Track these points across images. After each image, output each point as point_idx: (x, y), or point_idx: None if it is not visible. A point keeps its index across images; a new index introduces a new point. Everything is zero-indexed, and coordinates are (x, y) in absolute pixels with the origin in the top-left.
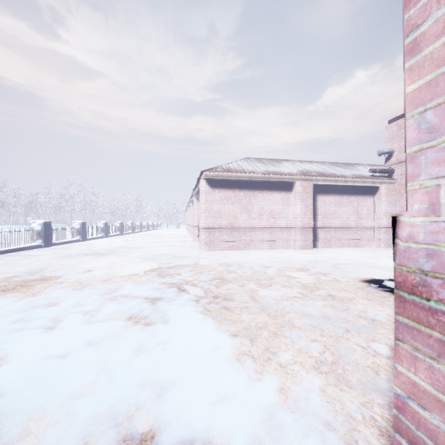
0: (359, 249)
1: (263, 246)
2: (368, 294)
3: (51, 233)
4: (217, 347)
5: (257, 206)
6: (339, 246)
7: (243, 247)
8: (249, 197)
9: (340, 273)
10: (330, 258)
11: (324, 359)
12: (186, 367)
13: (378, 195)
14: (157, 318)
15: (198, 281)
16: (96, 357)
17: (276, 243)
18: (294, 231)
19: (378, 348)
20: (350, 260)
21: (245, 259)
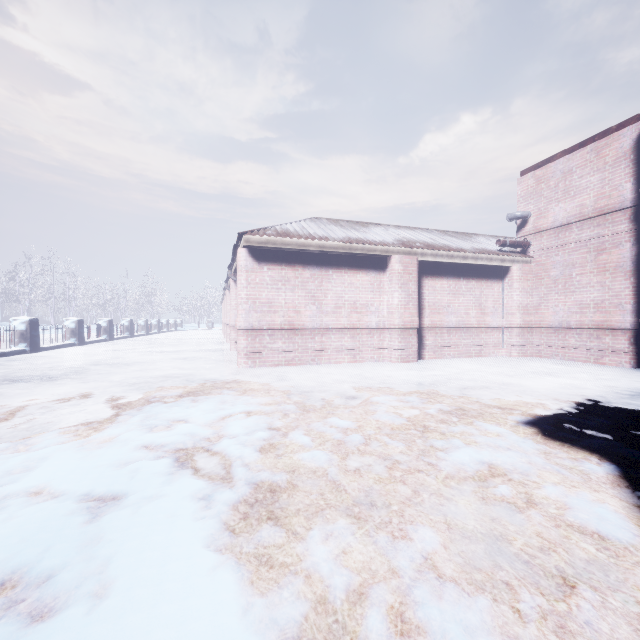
0: (483, 360)
1: (342, 358)
2: (547, 456)
3: None
4: None
5: (332, 294)
6: (455, 356)
7: (309, 360)
8: (319, 278)
9: (476, 407)
10: (449, 377)
11: None
12: None
13: (509, 279)
14: (80, 581)
15: (221, 437)
16: None
17: (362, 352)
18: (389, 333)
19: None
20: (480, 380)
21: (313, 381)
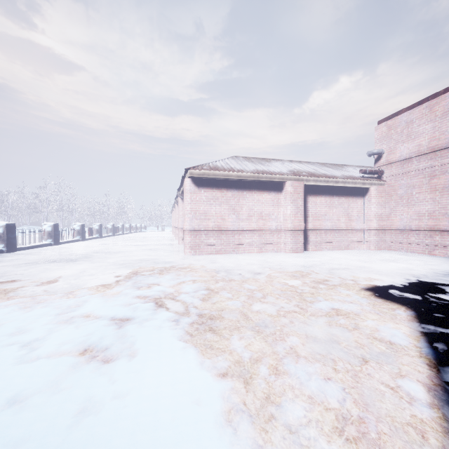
0: (349, 252)
1: (253, 249)
2: (374, 306)
3: (15, 236)
4: (199, 399)
5: (246, 207)
6: (330, 249)
7: (231, 250)
8: (237, 197)
9: (337, 280)
10: (323, 262)
11: (347, 414)
12: (150, 446)
13: (368, 196)
14: (121, 350)
15: (180, 293)
16: (12, 431)
17: (266, 246)
18: (284, 233)
19: (412, 389)
20: (344, 264)
21: (233, 264)
